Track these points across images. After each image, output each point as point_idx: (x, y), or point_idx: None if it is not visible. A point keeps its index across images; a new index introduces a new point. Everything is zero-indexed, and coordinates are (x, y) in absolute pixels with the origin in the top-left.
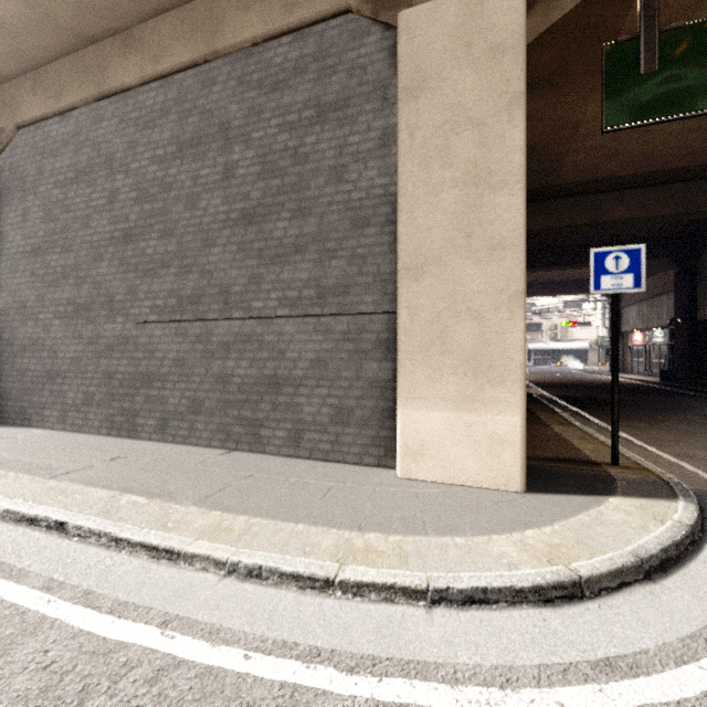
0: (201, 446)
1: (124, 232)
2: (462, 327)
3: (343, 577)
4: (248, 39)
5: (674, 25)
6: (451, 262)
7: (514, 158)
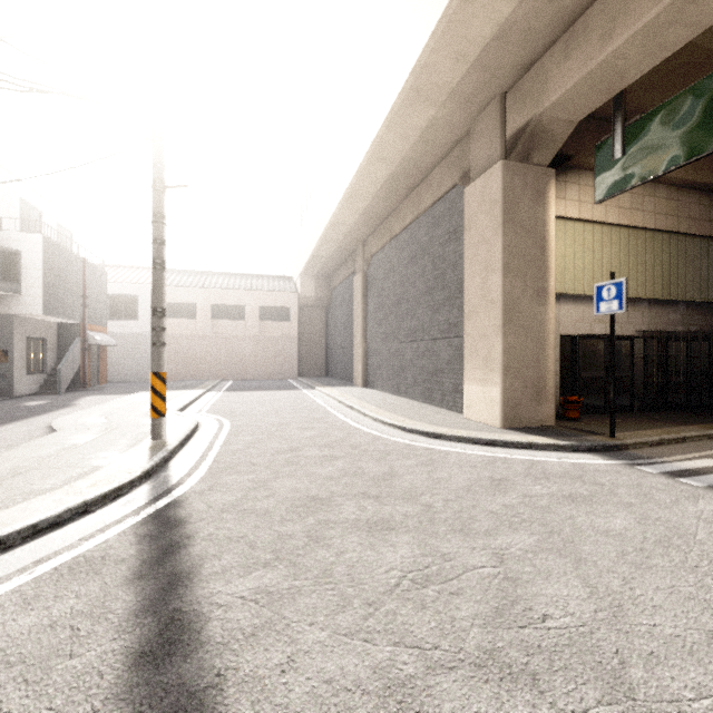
0: (416, 401)
1: (397, 301)
2: (482, 344)
3: (388, 422)
4: (427, 206)
5: (633, 120)
6: (478, 311)
7: (497, 257)
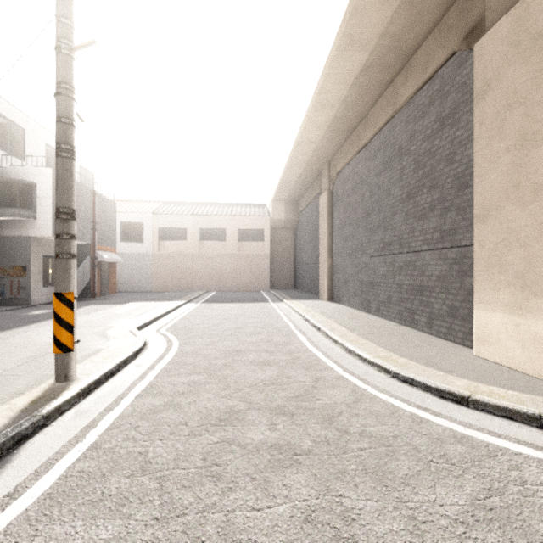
0: (391, 321)
1: (365, 213)
2: (512, 253)
3: (369, 359)
4: (407, 98)
5: None
6: (505, 207)
7: None
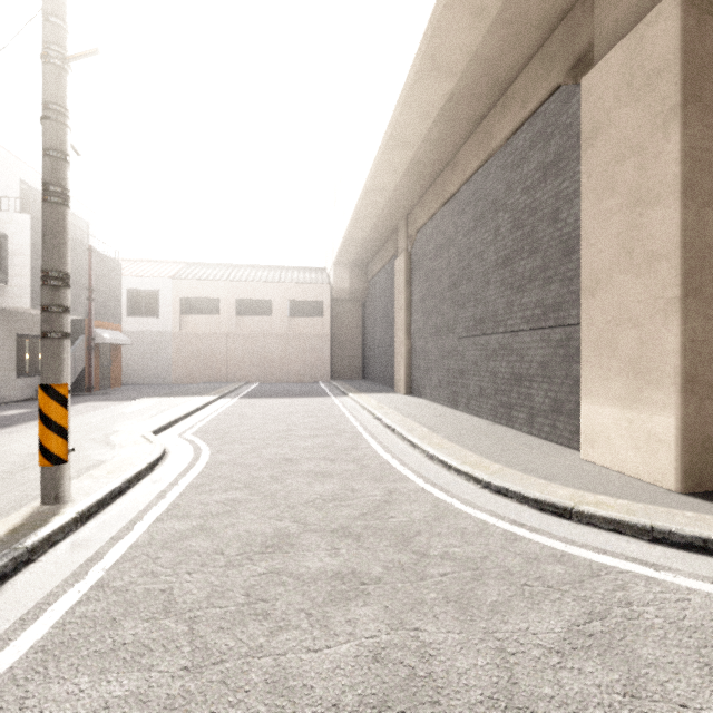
0: (484, 419)
1: (452, 282)
2: (625, 334)
3: (455, 466)
4: (503, 138)
5: None
6: (616, 278)
7: (668, 171)
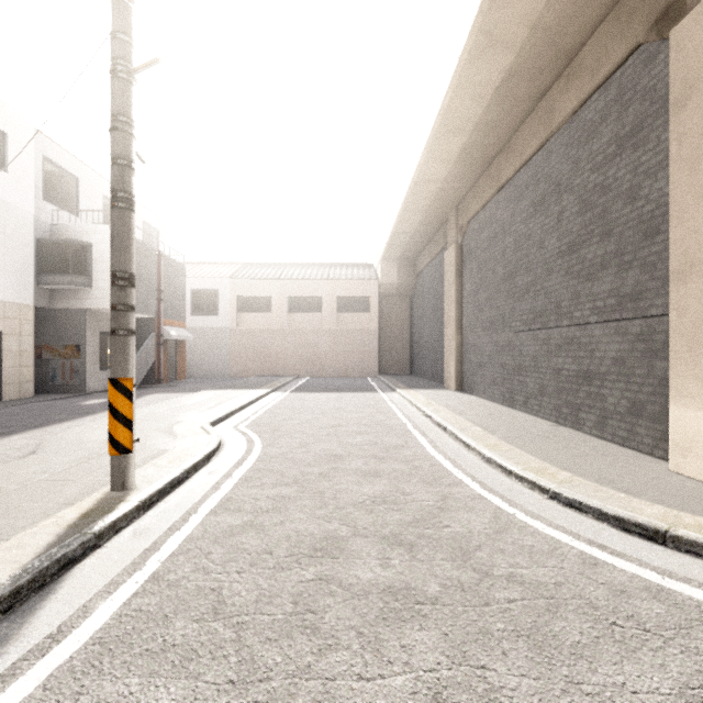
0: (545, 420)
1: (508, 273)
2: None
3: (516, 471)
4: (568, 113)
5: None
6: None
7: None
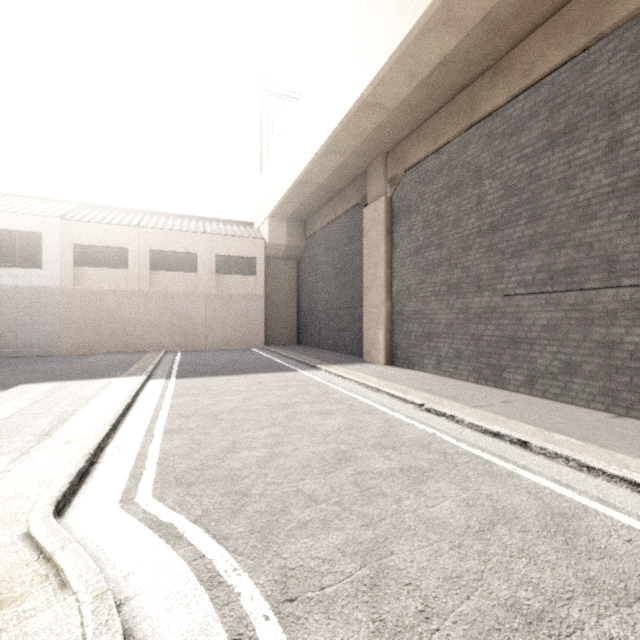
0: (577, 406)
1: (490, 225)
2: None
3: None
4: None
5: None
6: None
7: None
